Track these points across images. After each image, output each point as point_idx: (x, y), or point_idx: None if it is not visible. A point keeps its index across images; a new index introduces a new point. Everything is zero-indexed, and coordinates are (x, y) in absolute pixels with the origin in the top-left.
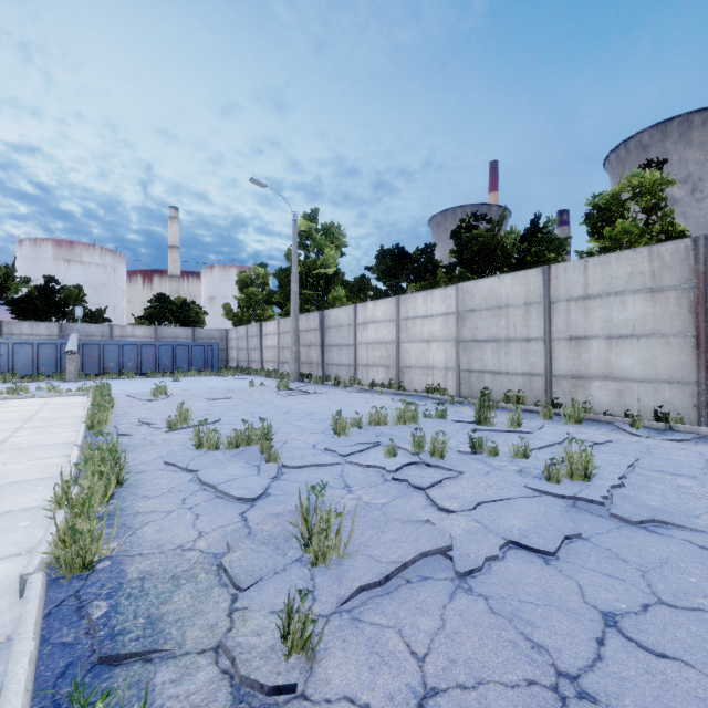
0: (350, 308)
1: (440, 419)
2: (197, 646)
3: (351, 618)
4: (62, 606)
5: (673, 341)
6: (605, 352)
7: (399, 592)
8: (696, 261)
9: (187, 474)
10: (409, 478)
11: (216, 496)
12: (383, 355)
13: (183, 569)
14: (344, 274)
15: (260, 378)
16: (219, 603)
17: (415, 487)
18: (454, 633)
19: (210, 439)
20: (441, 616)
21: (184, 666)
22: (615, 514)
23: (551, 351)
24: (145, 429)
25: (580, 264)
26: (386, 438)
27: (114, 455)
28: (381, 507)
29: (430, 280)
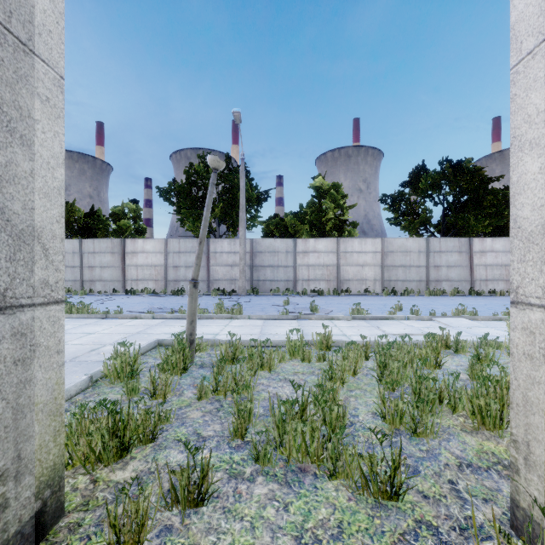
0: None
1: None
2: None
3: None
4: None
5: (117, 269)
6: (100, 272)
7: None
8: (122, 246)
9: None
10: None
11: None
12: None
13: None
14: None
15: None
16: None
17: None
18: None
19: None
20: None
21: None
22: None
23: (83, 271)
24: None
25: (92, 241)
26: None
27: None
28: None
29: None
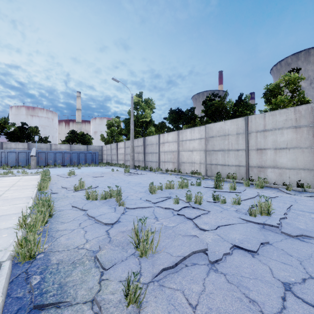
0: (156, 136)
1: (198, 186)
2: (83, 299)
3: (159, 285)
4: (18, 277)
5: (305, 150)
6: (273, 155)
7: (182, 271)
8: None
9: (82, 211)
10: (185, 214)
11: (95, 222)
12: (171, 157)
13: (78, 258)
14: (154, 121)
15: (116, 167)
16: (94, 276)
17: (188, 218)
18: (210, 293)
19: (93, 195)
20: (203, 284)
21: (76, 310)
22: (284, 232)
23: (248, 155)
24: (64, 190)
25: (262, 115)
26: (174, 195)
27: (48, 203)
28: (172, 228)
29: (193, 123)
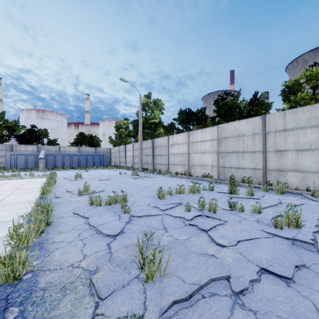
0: (166, 137)
1: (211, 191)
2: None
3: None
4: None
5: None
6: (295, 158)
7: (198, 305)
8: None
9: (83, 219)
10: (198, 224)
11: (96, 232)
12: (181, 159)
13: (70, 281)
14: (163, 122)
15: (124, 170)
16: (87, 309)
17: (201, 229)
18: None
19: (97, 201)
20: None
21: None
22: None
23: (266, 157)
24: (68, 195)
25: (281, 114)
26: (184, 201)
27: (45, 209)
28: (183, 241)
29: (204, 124)
